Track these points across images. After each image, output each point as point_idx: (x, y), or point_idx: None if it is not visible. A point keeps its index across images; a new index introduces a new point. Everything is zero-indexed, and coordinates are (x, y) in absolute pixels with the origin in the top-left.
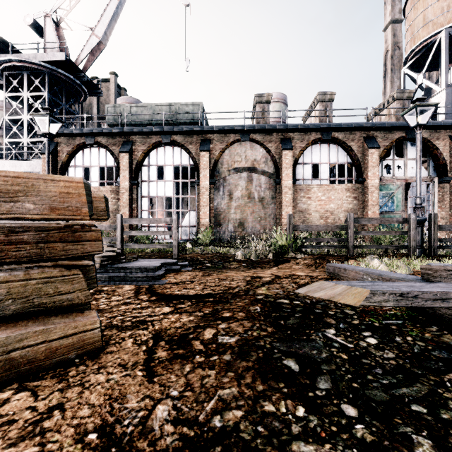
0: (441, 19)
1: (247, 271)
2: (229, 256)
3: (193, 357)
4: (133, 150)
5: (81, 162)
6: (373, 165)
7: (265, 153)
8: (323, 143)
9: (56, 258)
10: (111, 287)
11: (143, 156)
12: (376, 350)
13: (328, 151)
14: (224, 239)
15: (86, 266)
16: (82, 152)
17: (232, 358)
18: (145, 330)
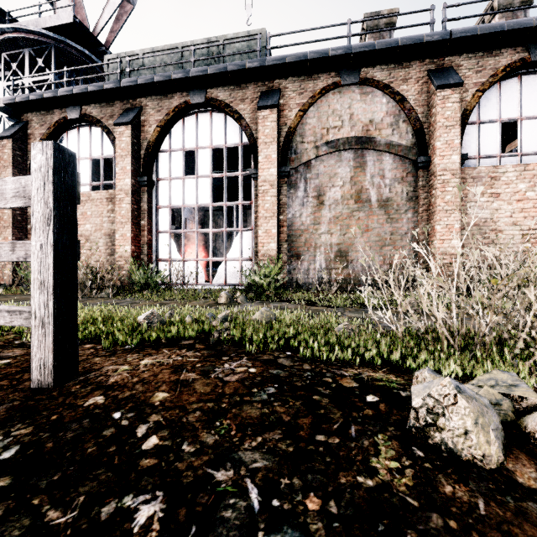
0: None
1: None
2: (351, 389)
3: None
4: (142, 123)
5: None
6: None
7: (394, 106)
8: (527, 74)
9: None
10: None
11: (158, 132)
12: None
13: None
14: (306, 283)
15: None
16: (66, 137)
17: None
18: None
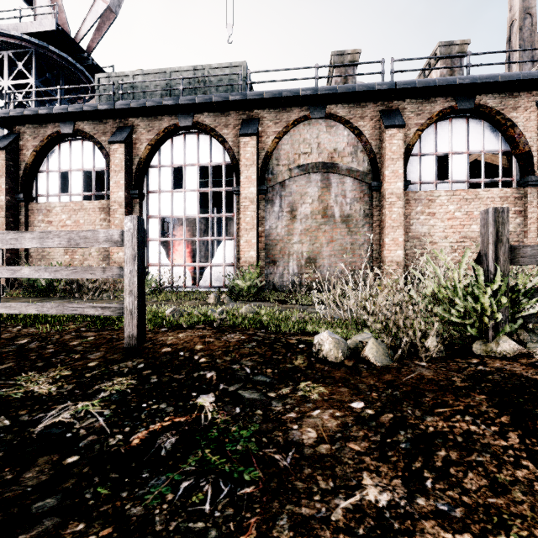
0: None
1: None
2: (293, 343)
3: None
4: (134, 141)
5: (56, 163)
6: None
7: (353, 138)
8: (456, 118)
9: None
10: None
11: (149, 150)
12: None
13: (465, 131)
14: (281, 286)
15: None
16: (58, 149)
17: None
18: None
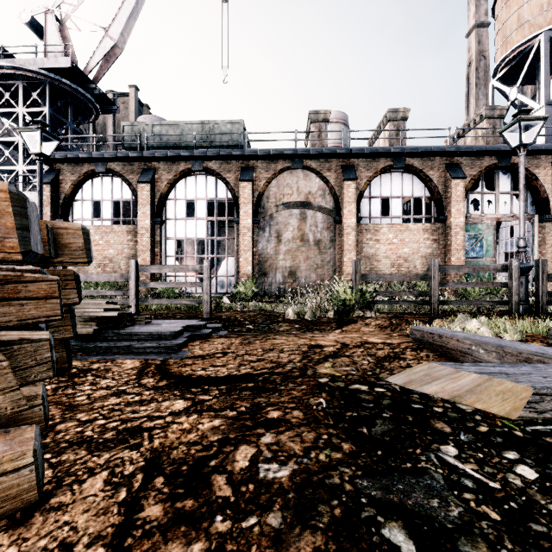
0: (540, 19)
1: (302, 336)
2: (278, 315)
3: (211, 518)
4: (156, 180)
5: (90, 194)
6: (458, 199)
7: (323, 184)
8: (394, 172)
9: None
10: (105, 363)
11: (168, 187)
12: (546, 497)
13: (400, 182)
14: (270, 292)
15: (32, 342)
16: (91, 183)
17: (283, 522)
18: (134, 451)
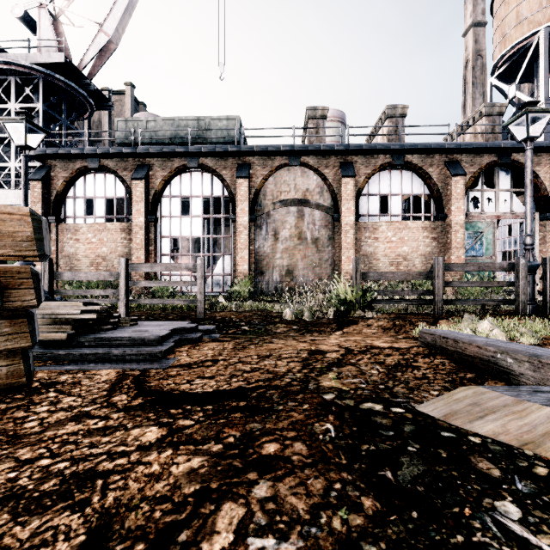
0: (539, 16)
1: (301, 340)
2: (275, 315)
3: None
4: (150, 177)
5: (82, 191)
6: (458, 197)
7: (321, 181)
8: (393, 169)
9: None
10: (75, 374)
11: (163, 184)
12: None
13: (399, 179)
14: (267, 291)
15: None
16: (84, 179)
17: None
18: (76, 514)
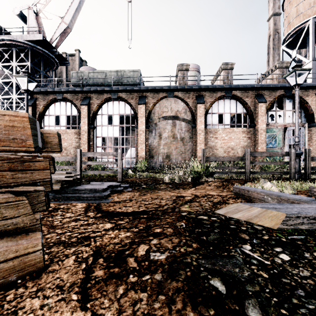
0: (309, 11)
1: (173, 191)
2: (159, 180)
3: (127, 276)
4: (91, 104)
5: (53, 112)
6: (262, 114)
7: (185, 106)
8: (226, 99)
9: (5, 185)
10: (67, 205)
11: (98, 108)
12: (292, 268)
13: (229, 104)
14: (155, 167)
15: (36, 191)
16: (54, 105)
17: (162, 277)
18: (87, 247)
